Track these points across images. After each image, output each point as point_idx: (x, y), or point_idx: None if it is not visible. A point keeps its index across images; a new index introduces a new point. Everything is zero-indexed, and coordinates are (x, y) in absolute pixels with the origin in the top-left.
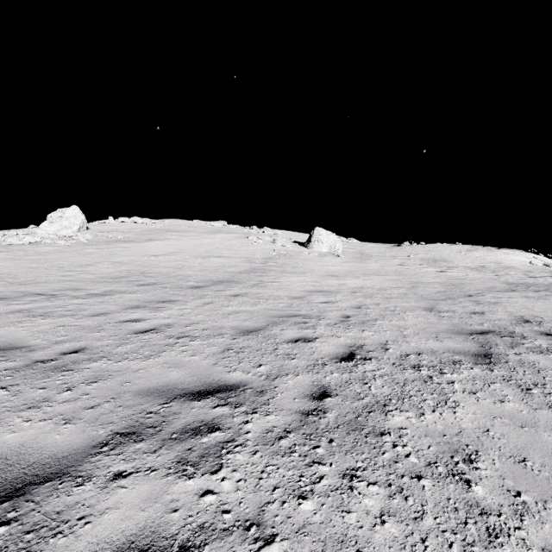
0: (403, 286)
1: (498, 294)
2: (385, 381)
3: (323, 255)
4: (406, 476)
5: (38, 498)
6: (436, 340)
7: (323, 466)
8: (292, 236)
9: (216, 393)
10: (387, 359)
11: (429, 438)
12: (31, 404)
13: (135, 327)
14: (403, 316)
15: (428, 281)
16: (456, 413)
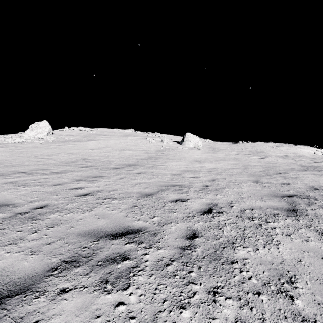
0: (239, 167)
1: (297, 172)
2: (232, 227)
3: (191, 149)
4: (250, 293)
5: (9, 307)
6: (262, 200)
7: (195, 285)
8: (173, 138)
9: (126, 235)
10: (232, 212)
11: (263, 266)
12: (11, 242)
13: (79, 192)
14: (240, 185)
15: (254, 164)
16: (279, 249)
